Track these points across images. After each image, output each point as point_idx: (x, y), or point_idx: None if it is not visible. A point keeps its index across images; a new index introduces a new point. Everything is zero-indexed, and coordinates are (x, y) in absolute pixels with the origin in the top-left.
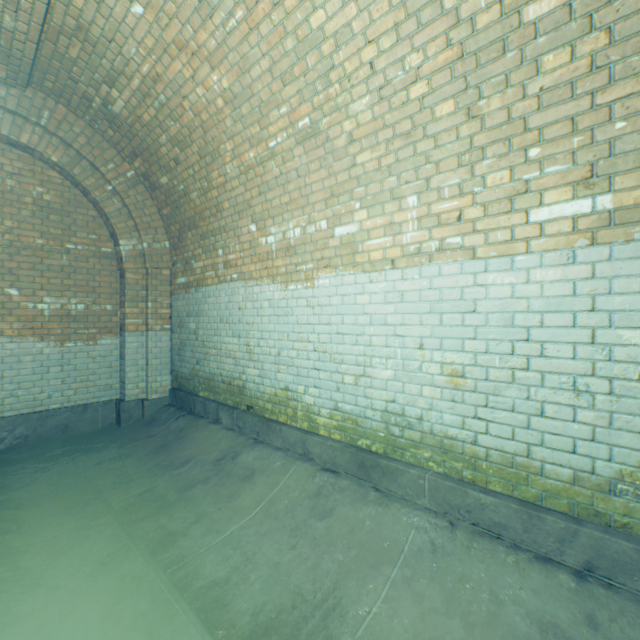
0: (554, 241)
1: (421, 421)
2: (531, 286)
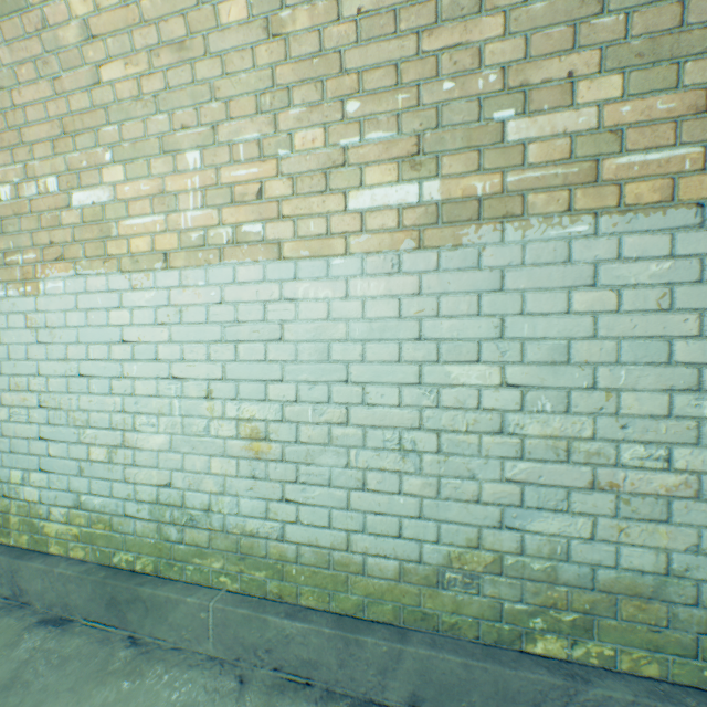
0: (378, 240)
1: (210, 513)
2: (351, 303)
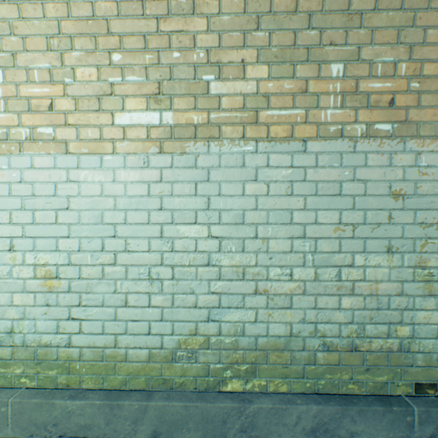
0: (135, 145)
1: (13, 334)
2: (118, 185)
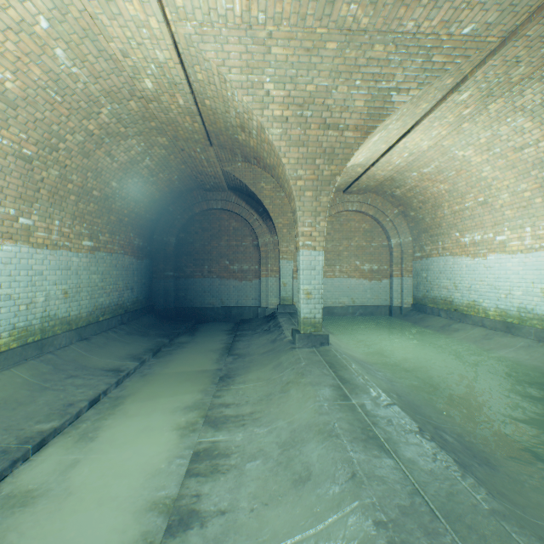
0: None
1: (532, 310)
2: None
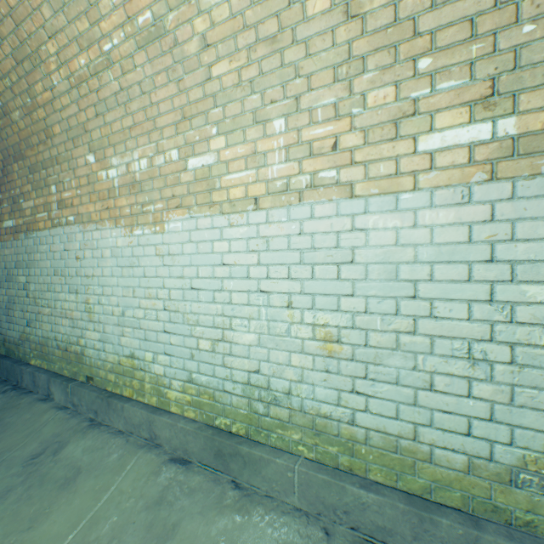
0: (447, 175)
1: (290, 396)
2: (419, 231)
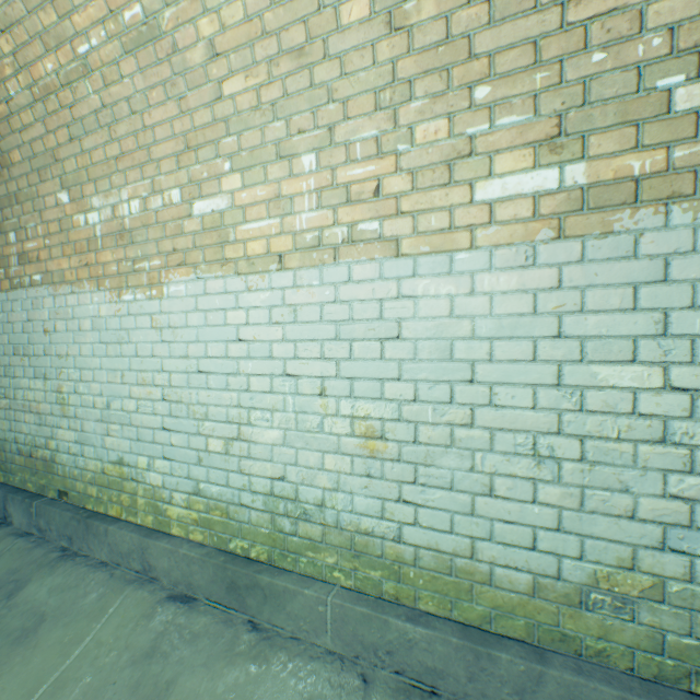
0: (509, 231)
1: (323, 508)
2: (477, 299)
